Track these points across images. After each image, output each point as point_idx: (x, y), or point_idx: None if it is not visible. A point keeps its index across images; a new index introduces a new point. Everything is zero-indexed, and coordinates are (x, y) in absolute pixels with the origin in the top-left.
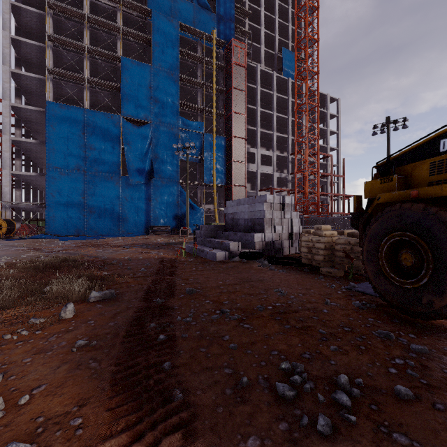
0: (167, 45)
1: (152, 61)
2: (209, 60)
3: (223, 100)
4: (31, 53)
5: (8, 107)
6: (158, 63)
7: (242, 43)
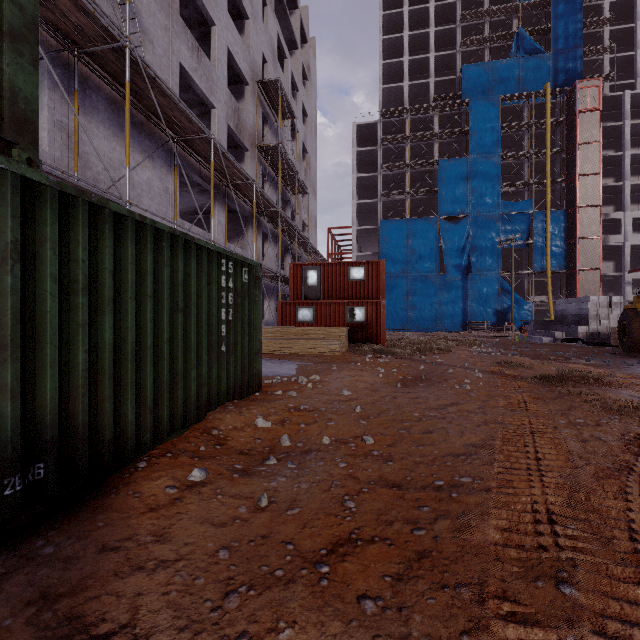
0: (486, 128)
1: (469, 152)
2: (540, 121)
3: (563, 160)
4: (365, 182)
5: (355, 231)
6: (476, 152)
7: (593, 80)
